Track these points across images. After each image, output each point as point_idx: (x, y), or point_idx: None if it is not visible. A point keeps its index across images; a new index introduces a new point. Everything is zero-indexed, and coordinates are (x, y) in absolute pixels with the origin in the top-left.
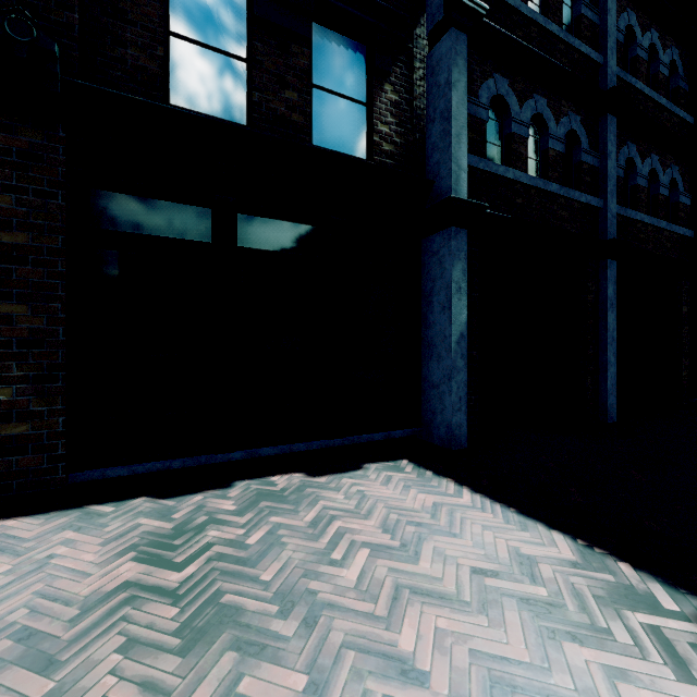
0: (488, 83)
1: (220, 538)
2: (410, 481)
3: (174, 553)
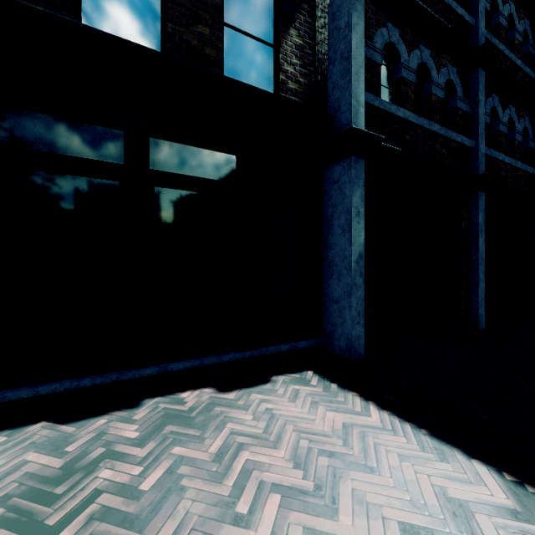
0: (382, 30)
1: (111, 481)
2: (316, 396)
3: (50, 509)
